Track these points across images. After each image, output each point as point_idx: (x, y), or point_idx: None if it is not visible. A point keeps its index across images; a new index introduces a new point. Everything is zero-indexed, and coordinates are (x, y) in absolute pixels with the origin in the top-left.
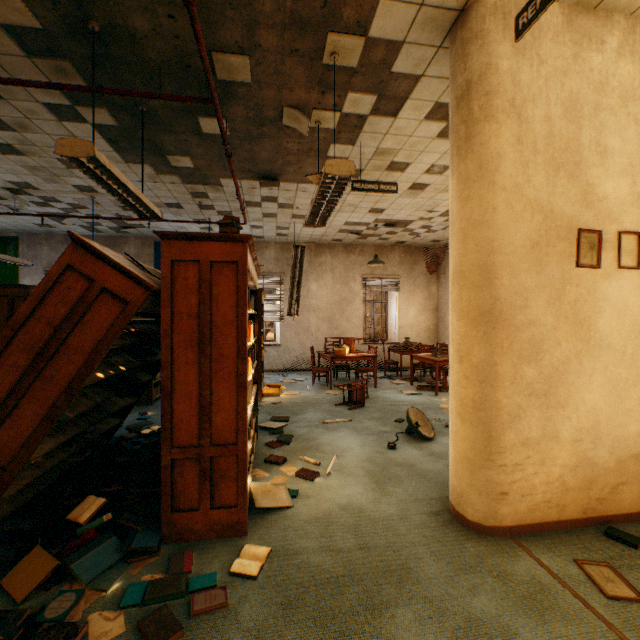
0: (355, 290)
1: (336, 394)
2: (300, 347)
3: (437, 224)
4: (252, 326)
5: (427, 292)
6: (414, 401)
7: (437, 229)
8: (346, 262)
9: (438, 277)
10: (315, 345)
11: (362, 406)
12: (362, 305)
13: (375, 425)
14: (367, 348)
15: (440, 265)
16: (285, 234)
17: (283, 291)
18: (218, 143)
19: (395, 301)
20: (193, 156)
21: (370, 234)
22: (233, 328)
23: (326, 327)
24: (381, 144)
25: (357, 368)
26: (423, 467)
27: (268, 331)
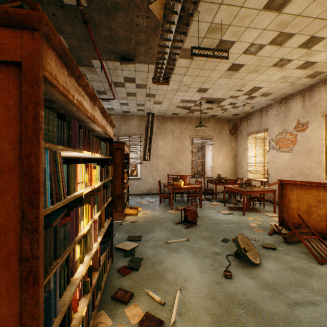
0: (186, 145)
1: (175, 213)
2: (152, 180)
3: (240, 101)
4: (99, 169)
5: (229, 146)
6: (230, 220)
7: (239, 105)
8: (180, 128)
9: (236, 137)
10: (161, 179)
11: (194, 225)
12: (190, 154)
13: (207, 245)
14: (193, 180)
15: (238, 130)
16: (142, 110)
17: (142, 146)
18: (81, 18)
19: (210, 152)
20: (65, 35)
21: (196, 109)
22: (15, 178)
23: (168, 168)
24: (215, 18)
25: (188, 194)
26: (266, 309)
27: (135, 170)
